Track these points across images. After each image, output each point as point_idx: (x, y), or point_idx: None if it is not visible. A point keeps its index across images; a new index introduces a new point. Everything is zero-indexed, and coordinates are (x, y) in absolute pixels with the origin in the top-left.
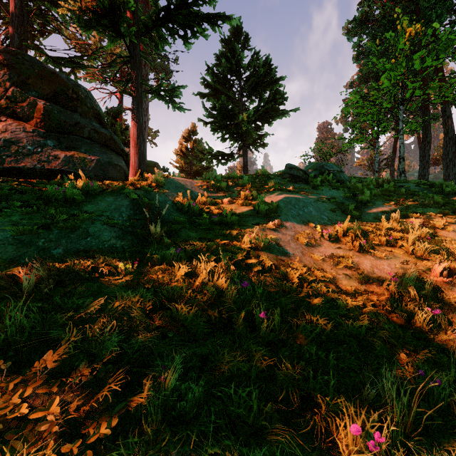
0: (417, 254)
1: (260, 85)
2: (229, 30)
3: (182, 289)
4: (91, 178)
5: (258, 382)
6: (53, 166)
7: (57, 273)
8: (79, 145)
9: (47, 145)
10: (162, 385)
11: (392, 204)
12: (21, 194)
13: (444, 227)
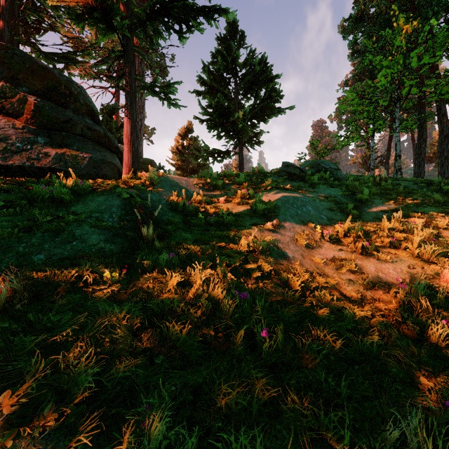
0: (424, 256)
1: (256, 83)
2: (224, 28)
3: (174, 302)
4: (83, 176)
5: (261, 422)
6: (43, 164)
7: (36, 283)
8: (71, 142)
9: (37, 142)
10: (145, 433)
11: (392, 202)
12: (6, 194)
13: (447, 227)
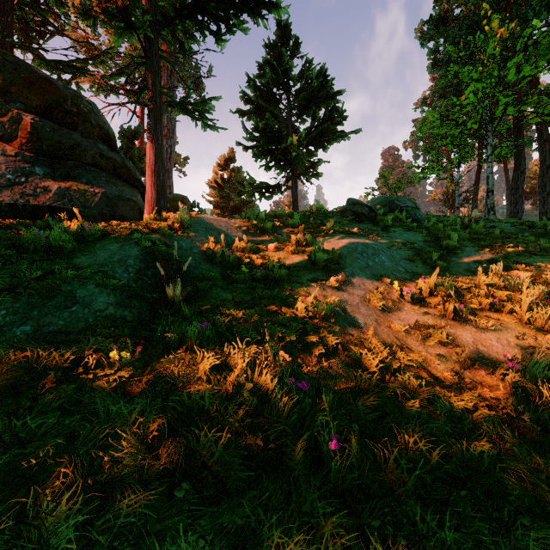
0: (536, 323)
1: (313, 100)
2: (274, 32)
3: (206, 396)
4: (94, 217)
5: None
6: (42, 201)
7: (15, 367)
8: (79, 174)
9: (34, 174)
10: None
11: (487, 250)
12: None
13: None
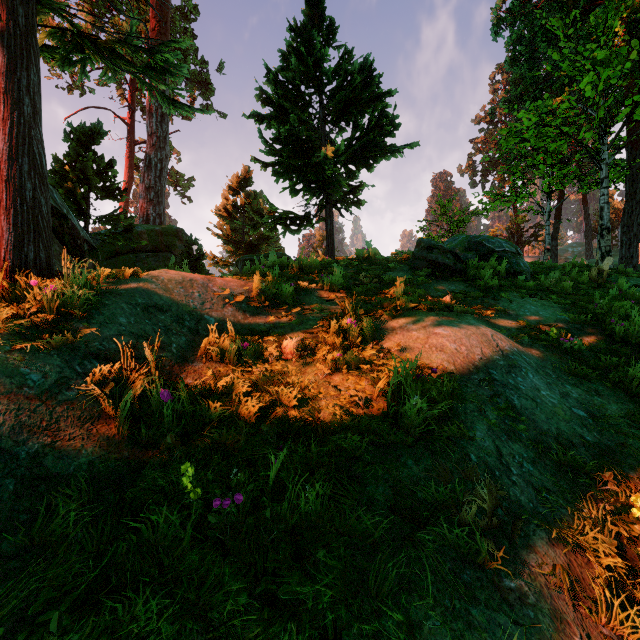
0: None
1: (354, 103)
2: (302, 11)
3: None
4: None
5: None
6: None
7: None
8: None
9: None
10: None
11: None
12: None
13: None
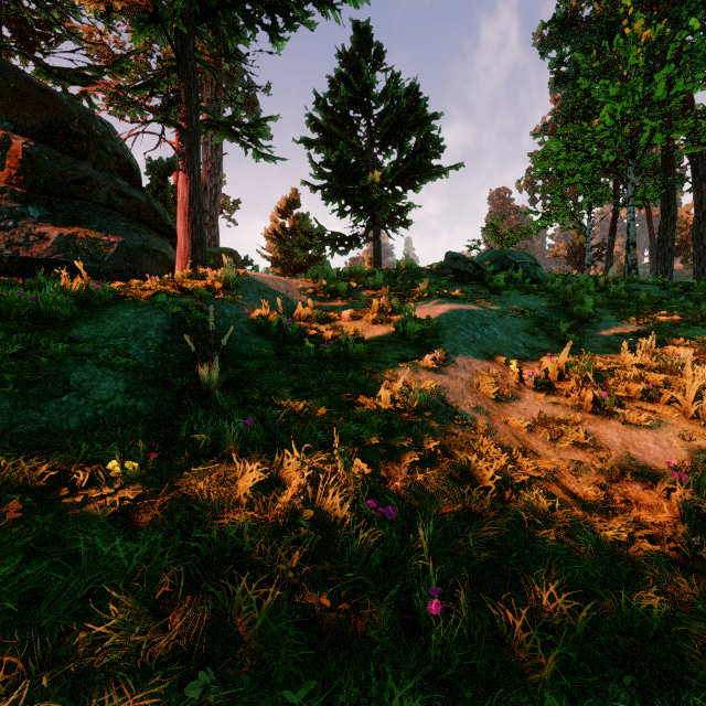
0: None
1: (401, 126)
2: (351, 38)
3: (245, 529)
4: (108, 275)
5: None
6: (36, 253)
7: None
8: (89, 217)
9: (27, 216)
10: None
11: (632, 320)
12: None
13: None
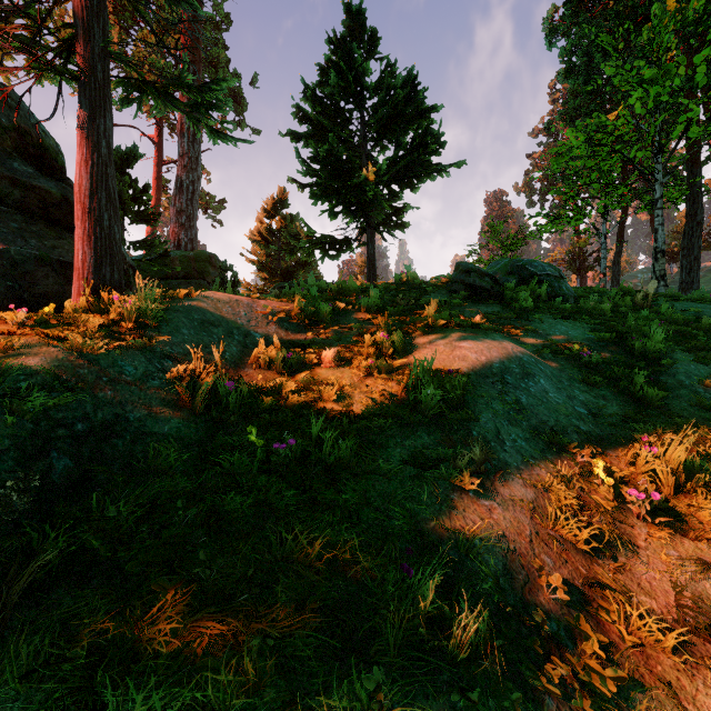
0: None
1: (397, 119)
2: (342, 22)
3: None
4: None
5: None
6: None
7: None
8: None
9: None
10: None
11: None
12: None
13: None
